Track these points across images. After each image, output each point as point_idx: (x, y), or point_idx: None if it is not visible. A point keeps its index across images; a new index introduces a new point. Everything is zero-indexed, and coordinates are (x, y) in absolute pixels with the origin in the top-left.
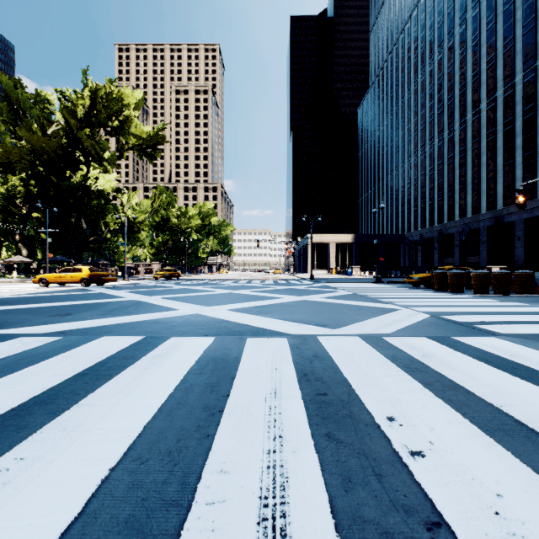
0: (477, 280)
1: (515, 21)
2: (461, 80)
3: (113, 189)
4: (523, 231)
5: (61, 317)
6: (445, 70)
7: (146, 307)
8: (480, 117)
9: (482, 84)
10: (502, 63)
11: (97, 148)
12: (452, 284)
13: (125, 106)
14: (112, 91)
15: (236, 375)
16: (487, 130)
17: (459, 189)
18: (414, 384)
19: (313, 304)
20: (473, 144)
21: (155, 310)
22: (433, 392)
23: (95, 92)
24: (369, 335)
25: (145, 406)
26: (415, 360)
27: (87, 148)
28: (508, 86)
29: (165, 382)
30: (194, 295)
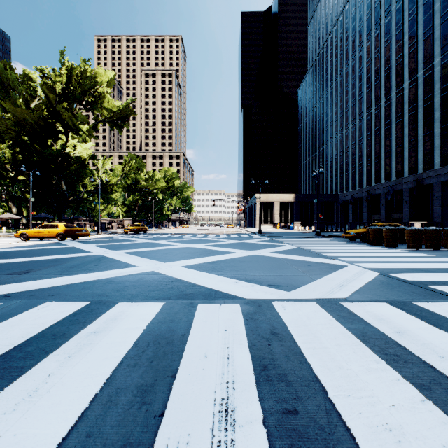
0: (410, 235)
1: (434, 12)
2: (387, 63)
3: (89, 155)
4: (441, 192)
5: (19, 275)
6: (373, 55)
7: (106, 263)
8: (403, 95)
9: (405, 67)
10: (422, 48)
11: (74, 120)
12: (387, 239)
13: (98, 83)
14: (86, 70)
15: (178, 368)
16: (409, 105)
17: (385, 156)
18: (409, 389)
19: (264, 259)
20: (397, 118)
21: (114, 266)
22: (440, 407)
23: (71, 70)
24: (326, 300)
25: (35, 445)
26: (390, 341)
27: (65, 120)
28: (427, 68)
29: (84, 385)
30: (155, 249)
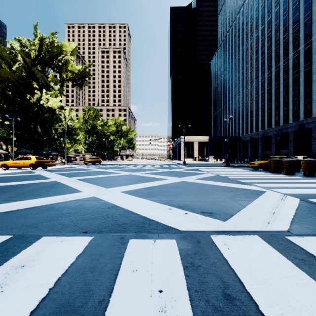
0: (306, 165)
1: (312, 2)
2: (276, 41)
3: (58, 106)
4: None
5: None
6: (266, 35)
7: (56, 189)
8: (288, 63)
9: (290, 42)
10: (303, 29)
11: (45, 79)
12: (286, 168)
13: (63, 51)
14: (54, 40)
15: None
16: (293, 71)
17: (275, 108)
18: None
19: (191, 185)
20: (284, 80)
21: (61, 192)
22: None
23: (42, 41)
24: (267, 232)
25: None
26: None
27: (39, 79)
28: (307, 43)
29: None
30: (103, 176)
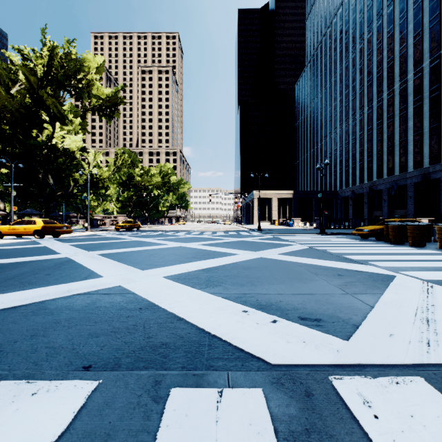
0: None
1: None
2: (389, 54)
3: (78, 148)
4: None
5: None
6: (374, 47)
7: (63, 271)
8: (407, 86)
9: (409, 57)
10: (428, 37)
11: (59, 107)
12: (413, 237)
13: (84, 66)
14: (71, 51)
15: None
16: (414, 97)
17: (387, 150)
18: None
19: (274, 265)
20: (401, 110)
21: (69, 277)
22: None
23: (54, 51)
24: (434, 367)
25: None
26: None
27: (50, 108)
28: (434, 57)
29: None
30: (140, 249)
